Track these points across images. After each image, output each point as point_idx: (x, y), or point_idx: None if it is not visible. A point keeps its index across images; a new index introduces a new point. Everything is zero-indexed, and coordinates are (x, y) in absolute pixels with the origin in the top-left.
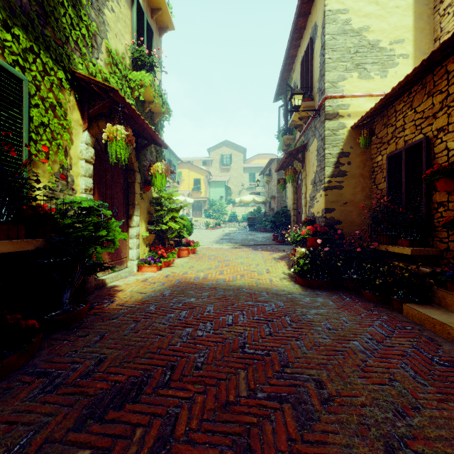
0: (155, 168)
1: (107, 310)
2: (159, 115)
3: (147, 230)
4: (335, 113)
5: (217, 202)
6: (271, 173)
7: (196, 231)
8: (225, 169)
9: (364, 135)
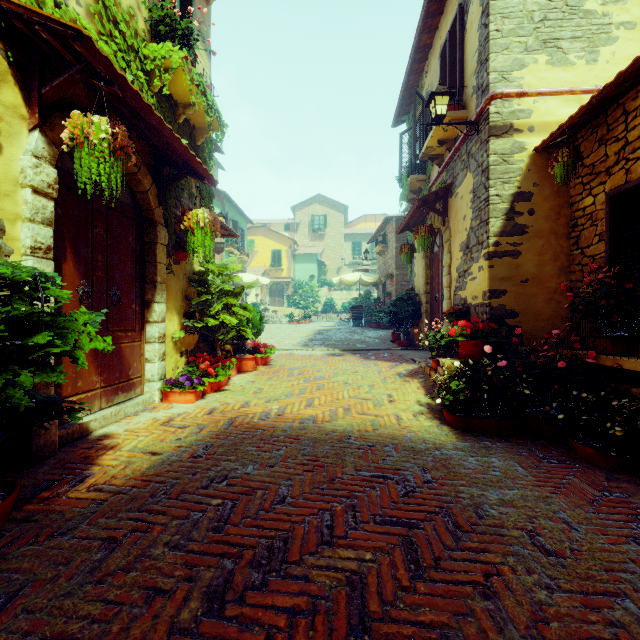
0: (192, 218)
1: (61, 504)
2: (205, 131)
3: (182, 328)
4: (506, 124)
5: (305, 284)
6: (386, 239)
7: (274, 327)
8: (318, 236)
9: (563, 160)
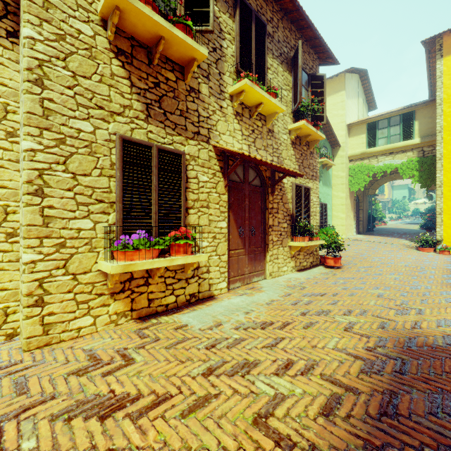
0: (376, 202)
1: None
2: None
3: None
4: None
5: (400, 201)
6: None
7: None
8: None
9: None
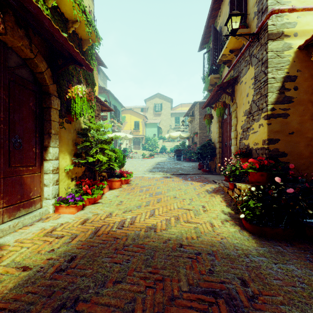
0: (74, 90)
1: None
2: (88, 42)
3: (73, 163)
4: (279, 32)
5: (151, 138)
6: (193, 114)
7: (134, 160)
8: (157, 114)
9: None
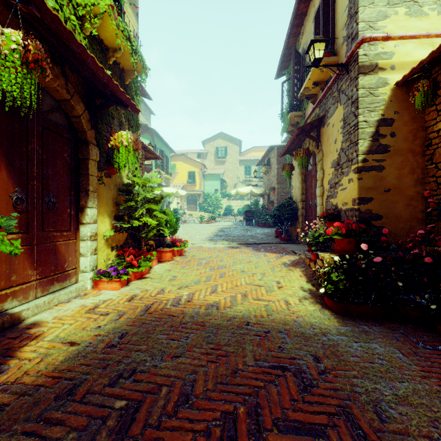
0: (118, 138)
1: None
2: (132, 73)
3: (113, 228)
4: (372, 64)
5: (212, 195)
6: (270, 163)
7: (189, 226)
8: (221, 161)
9: (424, 89)
